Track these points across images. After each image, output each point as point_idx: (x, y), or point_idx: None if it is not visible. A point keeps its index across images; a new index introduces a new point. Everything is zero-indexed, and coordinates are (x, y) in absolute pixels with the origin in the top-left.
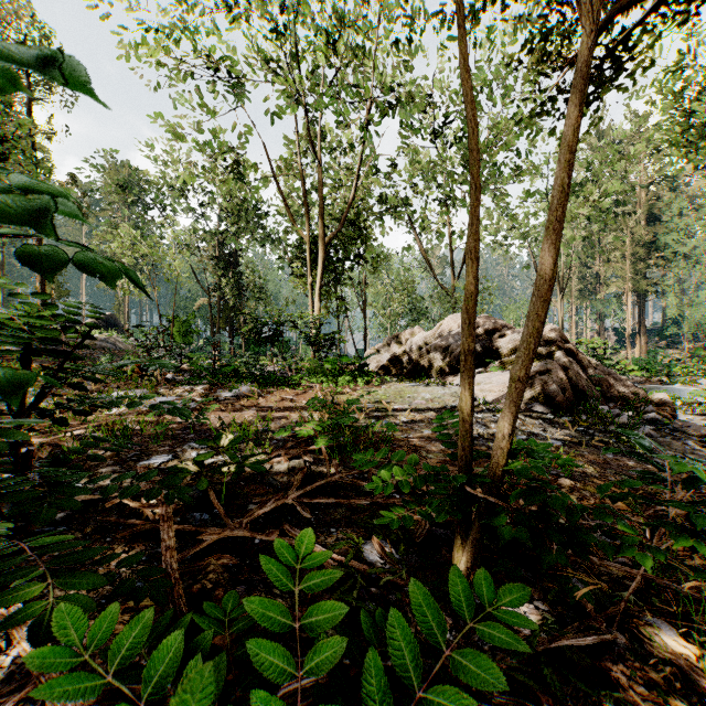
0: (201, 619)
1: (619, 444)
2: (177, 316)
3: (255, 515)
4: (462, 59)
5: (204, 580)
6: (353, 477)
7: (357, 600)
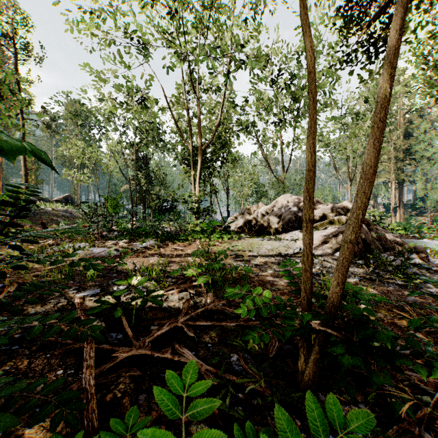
0: (107, 435)
1: (396, 279)
2: (109, 195)
3: (154, 336)
4: (304, 8)
5: (115, 390)
6: (223, 304)
7: (230, 408)
